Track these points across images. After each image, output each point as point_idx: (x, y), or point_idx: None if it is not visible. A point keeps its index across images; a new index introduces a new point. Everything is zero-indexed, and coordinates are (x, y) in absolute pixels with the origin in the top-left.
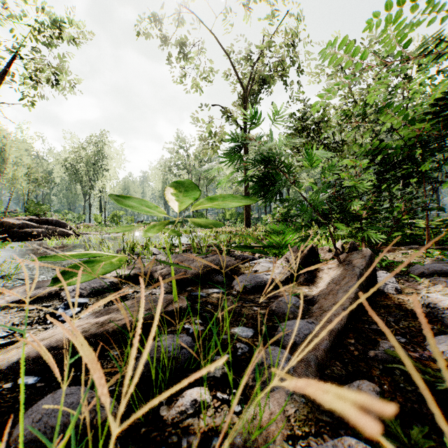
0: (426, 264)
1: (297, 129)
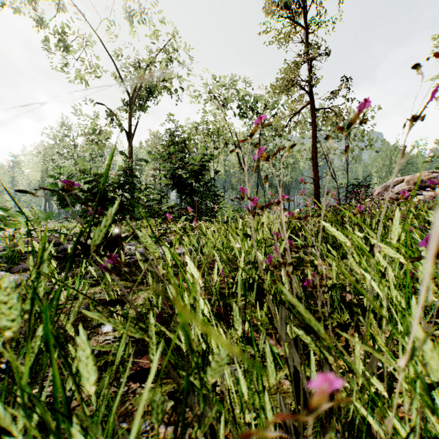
0: (169, 239)
1: (167, 144)
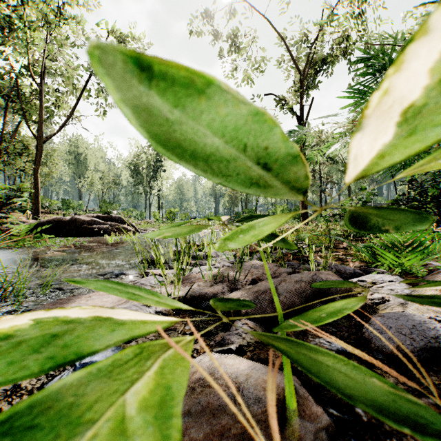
0: None
1: None
